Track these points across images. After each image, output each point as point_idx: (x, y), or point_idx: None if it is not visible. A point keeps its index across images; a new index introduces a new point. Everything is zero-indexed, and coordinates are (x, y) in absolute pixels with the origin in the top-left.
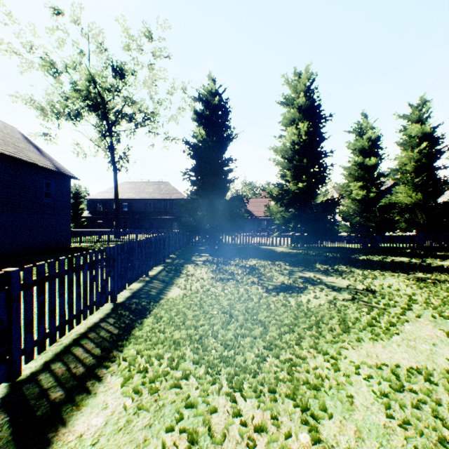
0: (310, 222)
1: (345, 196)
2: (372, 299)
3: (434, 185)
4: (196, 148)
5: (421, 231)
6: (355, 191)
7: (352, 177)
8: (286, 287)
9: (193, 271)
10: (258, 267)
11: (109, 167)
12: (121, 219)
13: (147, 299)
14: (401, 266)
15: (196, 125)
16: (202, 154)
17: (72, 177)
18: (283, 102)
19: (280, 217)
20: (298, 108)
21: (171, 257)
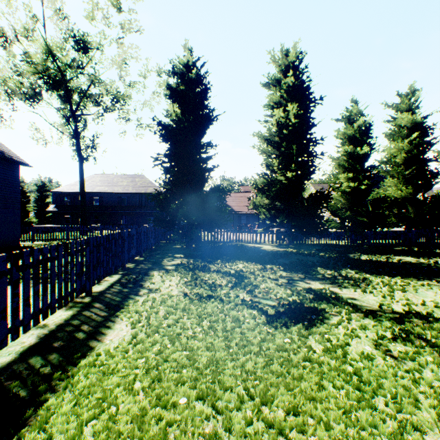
0: (299, 217)
1: (336, 188)
2: (435, 335)
3: (425, 178)
4: (170, 129)
5: (410, 227)
6: (345, 183)
7: (341, 169)
8: (296, 313)
9: (159, 284)
10: (247, 274)
11: (74, 156)
12: (92, 214)
13: (59, 356)
14: (417, 269)
15: (170, 104)
16: (177, 137)
17: (20, 163)
18: (268, 83)
19: (266, 211)
20: (286, 89)
21: (136, 260)
